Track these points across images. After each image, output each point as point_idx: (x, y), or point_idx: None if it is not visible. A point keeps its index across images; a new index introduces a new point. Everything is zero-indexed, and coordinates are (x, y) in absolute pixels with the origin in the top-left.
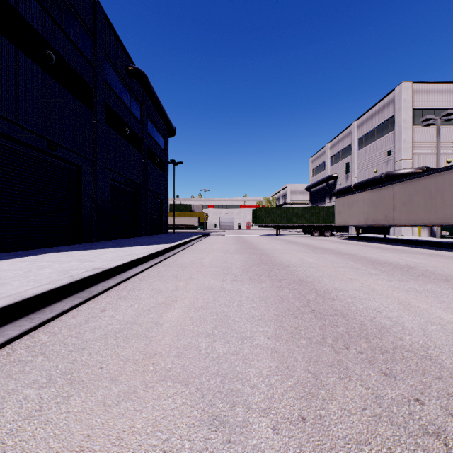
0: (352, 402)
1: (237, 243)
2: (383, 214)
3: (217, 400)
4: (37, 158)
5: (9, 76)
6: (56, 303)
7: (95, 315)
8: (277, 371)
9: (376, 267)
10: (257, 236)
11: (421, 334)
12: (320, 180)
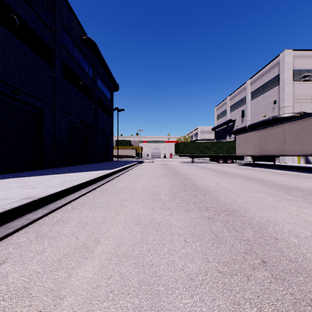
0: None
1: (163, 169)
2: (275, 147)
3: None
4: (2, 101)
5: None
6: None
7: None
8: None
9: (286, 192)
10: (178, 163)
11: None
12: (223, 122)
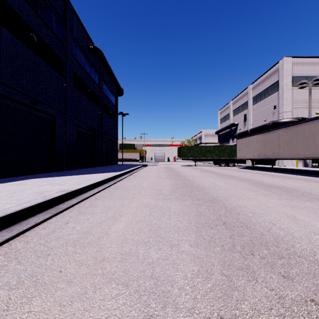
0: (260, 302)
1: (167, 171)
2: (271, 151)
3: (151, 301)
4: (23, 111)
5: (2, 51)
6: (32, 217)
7: (60, 226)
8: (198, 274)
9: (267, 189)
10: (181, 166)
11: (308, 242)
12: (226, 126)
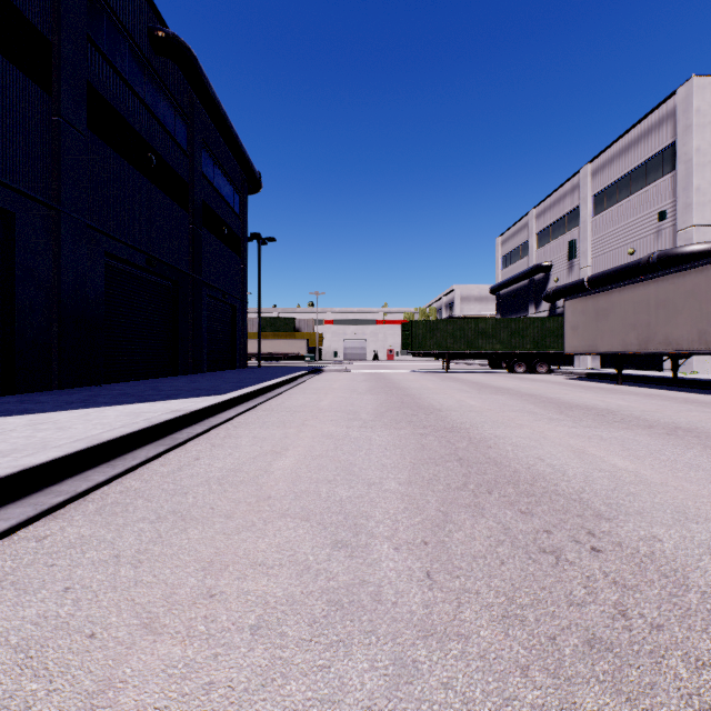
0: None
1: (376, 391)
2: (693, 329)
3: None
4: None
5: None
6: None
7: None
8: None
9: None
10: (412, 374)
11: None
12: (519, 273)
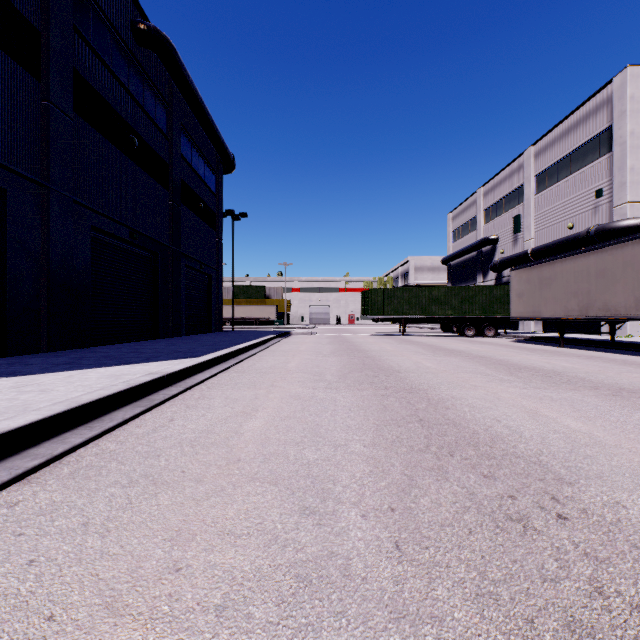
0: None
1: (339, 353)
2: (630, 296)
3: None
4: None
5: None
6: None
7: None
8: None
9: None
10: (371, 337)
11: None
12: (469, 246)
